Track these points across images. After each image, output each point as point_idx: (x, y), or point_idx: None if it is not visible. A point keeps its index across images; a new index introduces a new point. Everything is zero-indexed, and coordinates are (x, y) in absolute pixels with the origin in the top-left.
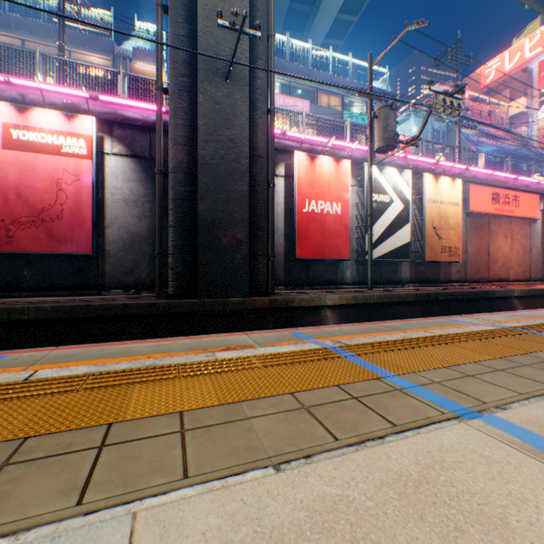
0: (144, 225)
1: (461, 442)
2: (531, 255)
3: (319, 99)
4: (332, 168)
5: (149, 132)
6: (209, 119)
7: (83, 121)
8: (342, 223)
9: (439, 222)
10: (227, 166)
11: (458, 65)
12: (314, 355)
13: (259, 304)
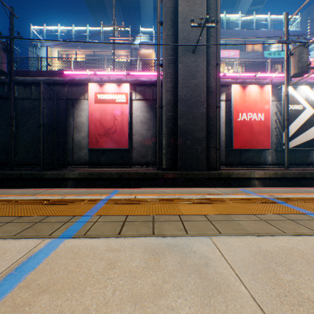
0: (149, 133)
1: None
2: None
3: (245, 47)
4: (257, 92)
5: (151, 86)
6: (184, 76)
7: (124, 86)
8: (264, 125)
9: None
10: (193, 99)
11: None
12: (259, 200)
13: (211, 175)
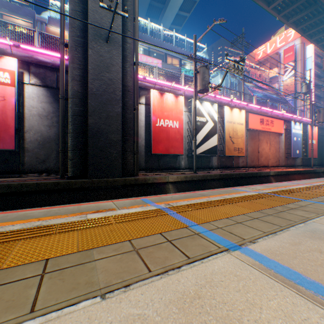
0: (52, 131)
1: (225, 267)
2: (279, 153)
3: (167, 60)
4: (173, 101)
5: (56, 71)
6: (96, 65)
7: (8, 60)
8: (179, 133)
9: (233, 134)
10: (107, 95)
11: (243, 47)
12: (151, 214)
13: (128, 182)
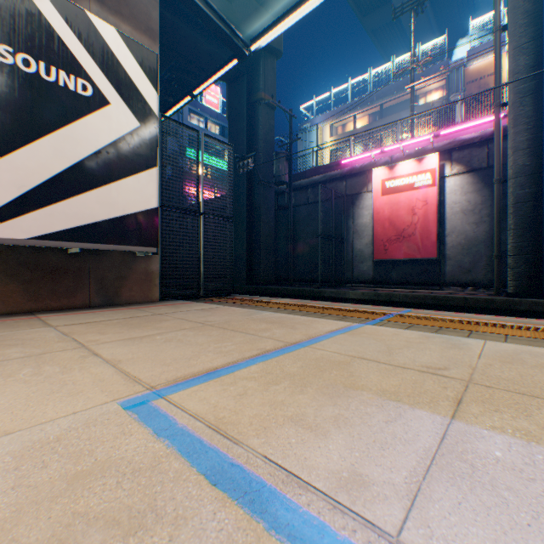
0: (479, 230)
1: None
2: None
3: None
4: None
5: (484, 144)
6: None
7: (428, 159)
8: None
9: None
10: None
11: None
12: None
13: None
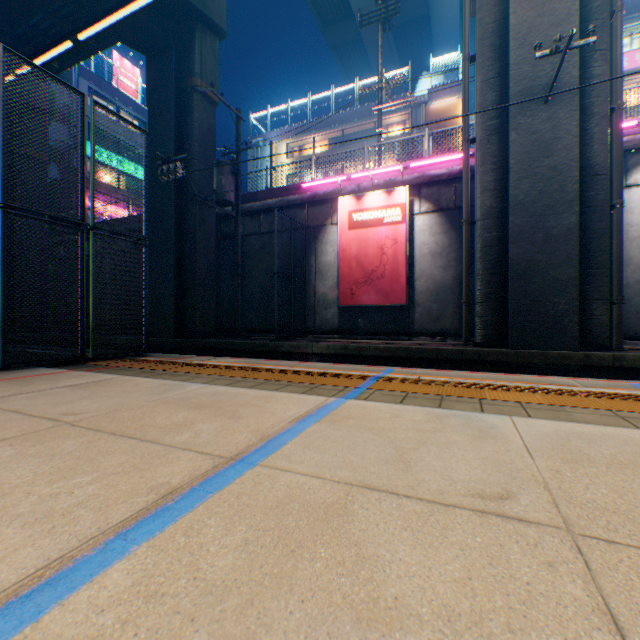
0: (447, 275)
1: None
2: None
3: None
4: None
5: (452, 183)
6: (521, 154)
7: (398, 192)
8: None
9: None
10: (545, 199)
11: None
12: None
13: (593, 360)
